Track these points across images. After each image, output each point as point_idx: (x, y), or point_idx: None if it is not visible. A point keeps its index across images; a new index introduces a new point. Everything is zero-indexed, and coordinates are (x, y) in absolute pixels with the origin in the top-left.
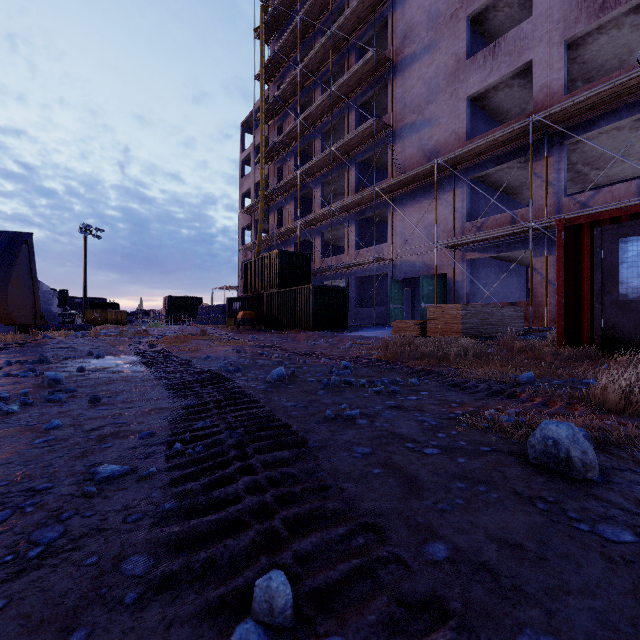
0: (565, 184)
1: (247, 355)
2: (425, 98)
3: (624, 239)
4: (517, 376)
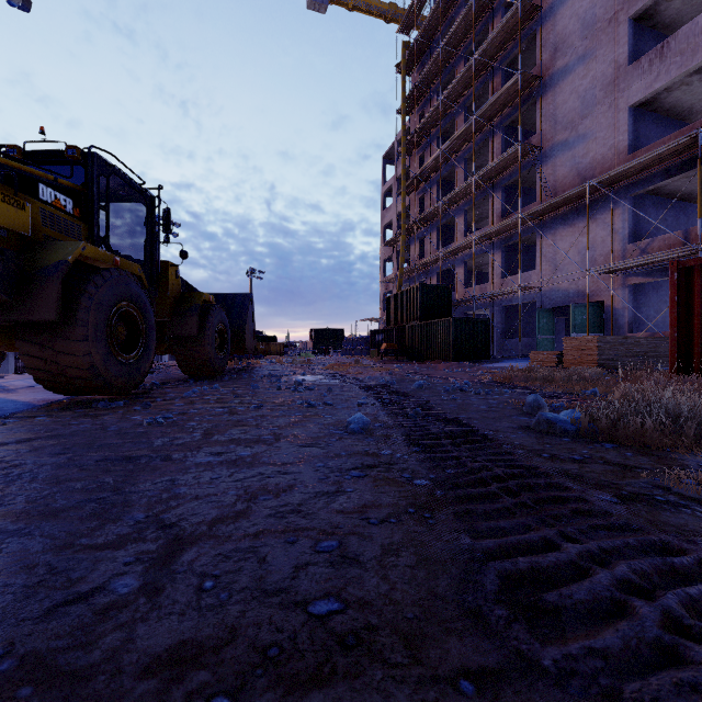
0: None
1: (397, 376)
2: (579, 113)
3: None
4: (587, 391)
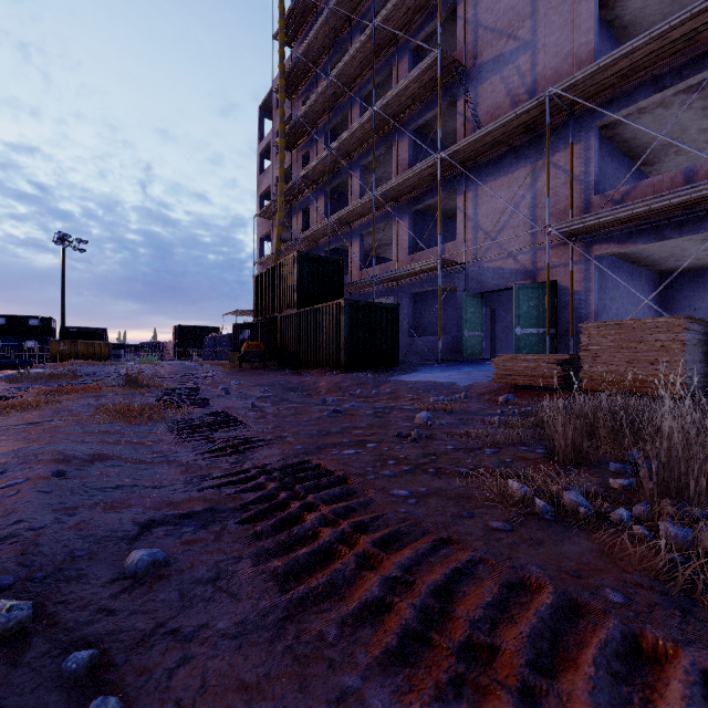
0: None
1: None
2: (519, 12)
3: None
4: None
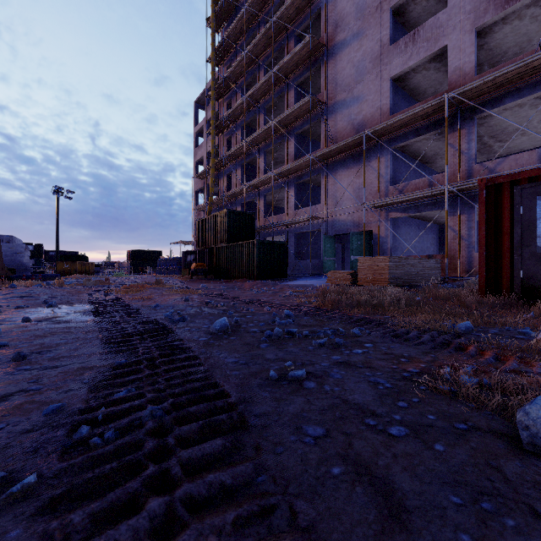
0: (475, 153)
1: (194, 304)
2: (354, 78)
3: None
4: (454, 325)
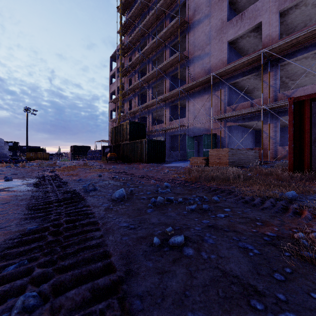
0: (279, 86)
1: (105, 178)
2: (205, 42)
3: None
4: (283, 193)
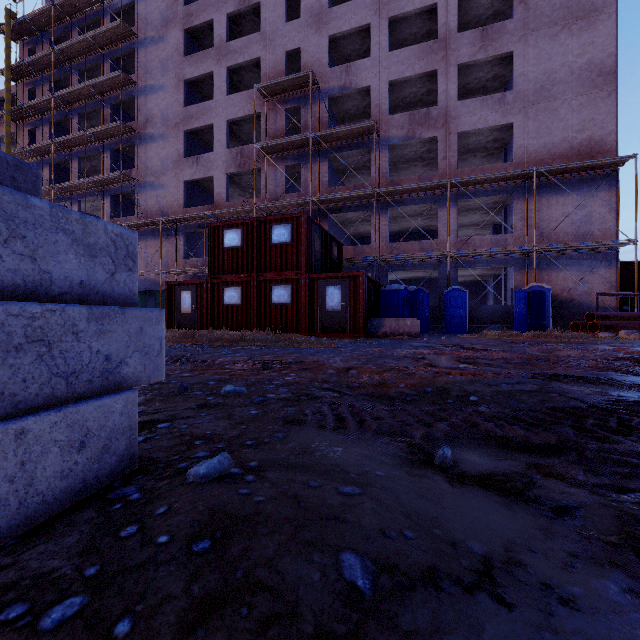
0: None
1: None
2: (160, 169)
3: (182, 292)
4: None
